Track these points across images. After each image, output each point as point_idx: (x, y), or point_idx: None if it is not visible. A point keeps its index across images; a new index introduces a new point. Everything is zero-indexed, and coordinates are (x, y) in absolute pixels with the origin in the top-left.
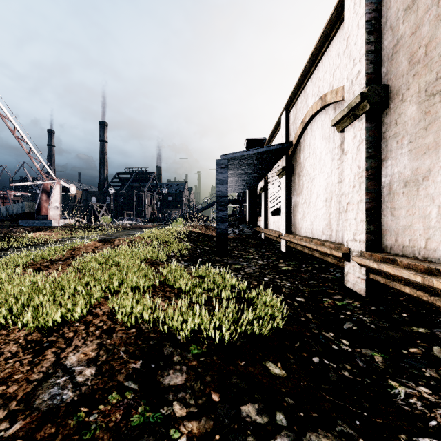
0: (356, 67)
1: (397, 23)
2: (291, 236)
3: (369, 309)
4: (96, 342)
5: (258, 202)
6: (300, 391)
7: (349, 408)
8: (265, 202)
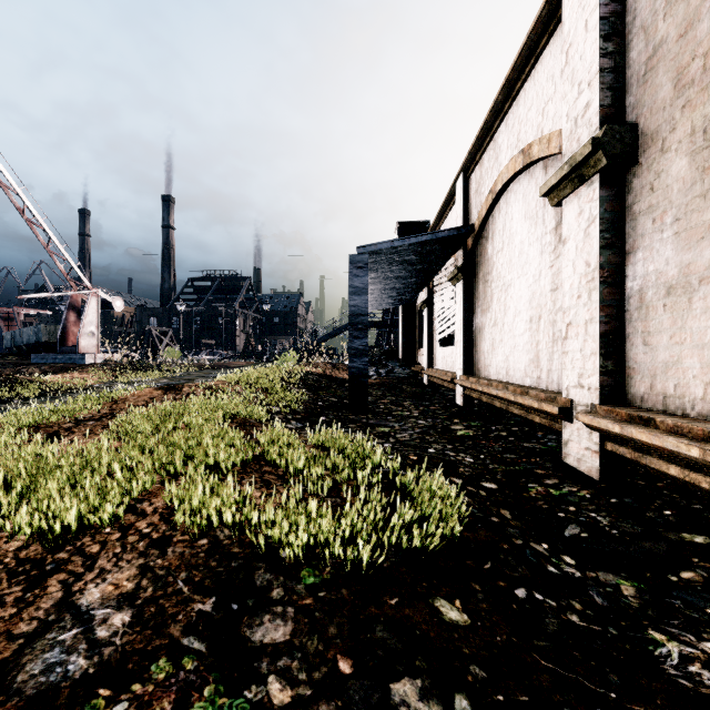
0: (583, 97)
1: (653, 19)
2: (473, 379)
3: (607, 502)
4: (138, 564)
5: (418, 326)
6: (495, 652)
7: (584, 684)
8: (429, 324)
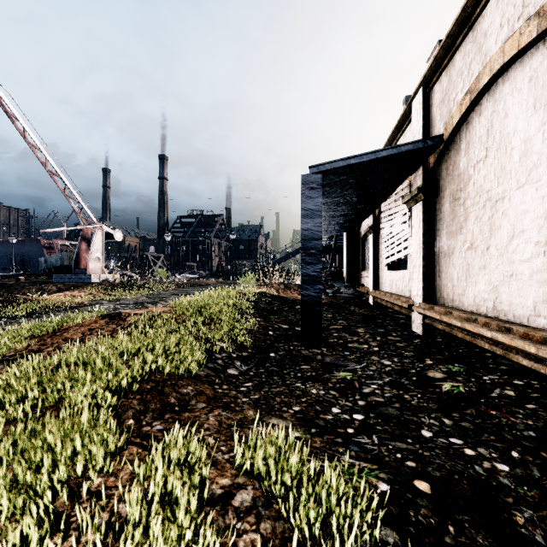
0: None
1: None
2: (440, 309)
3: None
4: None
5: (361, 250)
6: None
7: None
8: (375, 249)
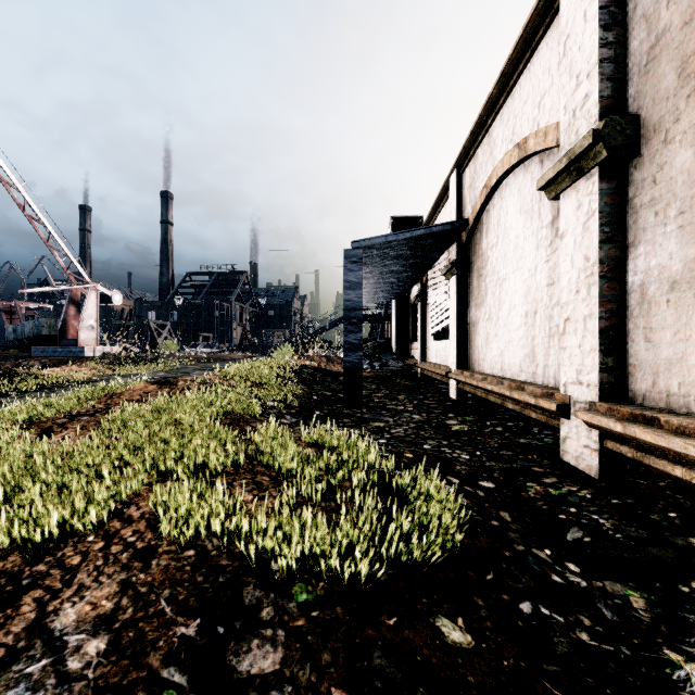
0: (582, 88)
1: (656, 7)
2: (467, 373)
3: (608, 502)
4: (119, 579)
5: (412, 319)
6: (502, 680)
7: None
8: (423, 318)
